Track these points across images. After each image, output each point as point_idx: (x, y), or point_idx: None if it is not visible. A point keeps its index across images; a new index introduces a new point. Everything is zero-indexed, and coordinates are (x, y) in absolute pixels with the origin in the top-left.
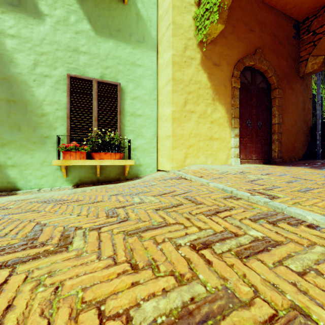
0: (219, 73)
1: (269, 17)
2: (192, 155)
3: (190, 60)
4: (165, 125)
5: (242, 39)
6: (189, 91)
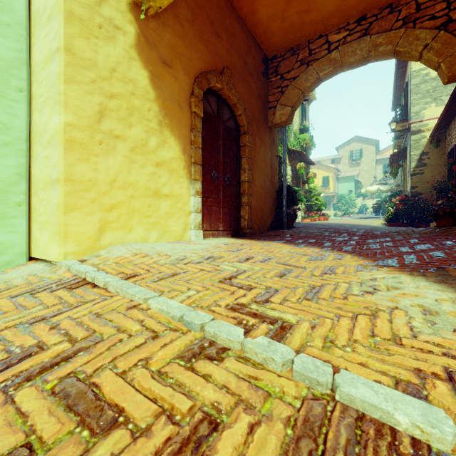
0: (170, 80)
1: (239, 30)
2: (117, 225)
3: (112, 29)
4: (48, 153)
5: (206, 42)
6: (109, 92)
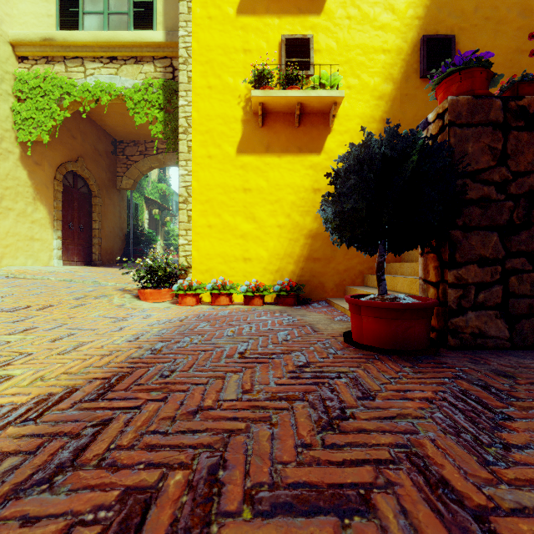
0: (41, 173)
1: (91, 129)
2: (10, 256)
3: (7, 153)
4: None
5: (65, 144)
6: (6, 186)
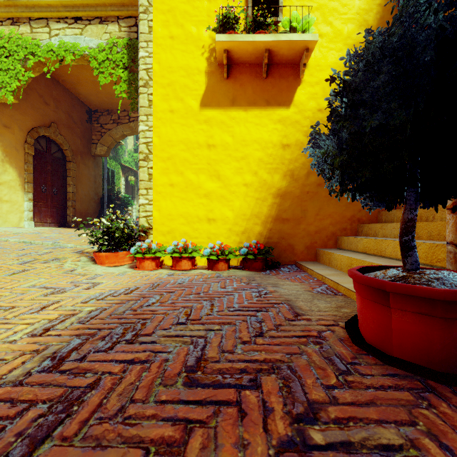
0: (10, 135)
1: (64, 96)
2: None
3: None
4: None
5: (37, 109)
6: None
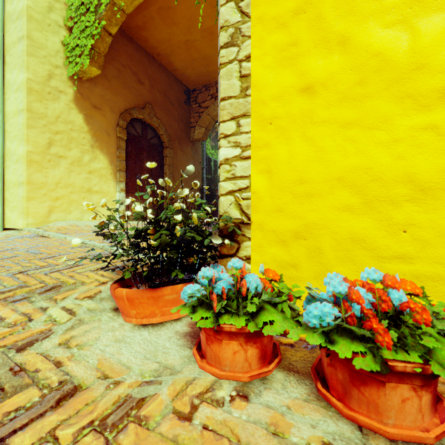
0: (100, 118)
1: (160, 75)
2: (60, 209)
3: (57, 93)
4: (17, 167)
5: (130, 88)
6: (56, 131)
